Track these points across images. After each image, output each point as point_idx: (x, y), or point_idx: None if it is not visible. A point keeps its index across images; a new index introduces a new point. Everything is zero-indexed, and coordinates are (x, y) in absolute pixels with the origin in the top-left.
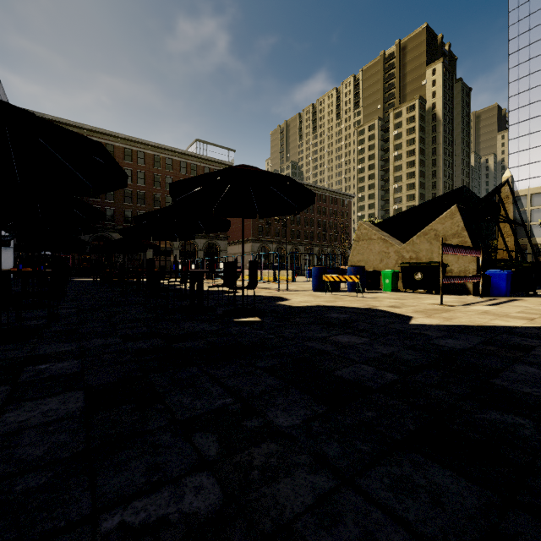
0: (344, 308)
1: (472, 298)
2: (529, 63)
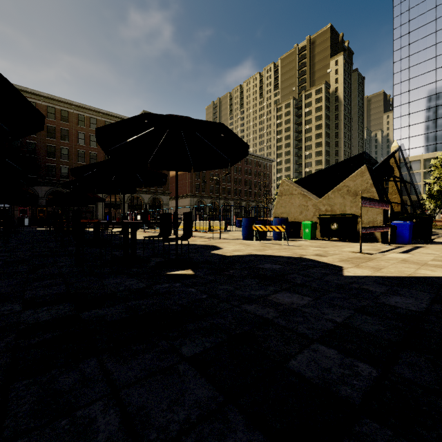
0: (275, 258)
1: (382, 246)
2: (409, 59)
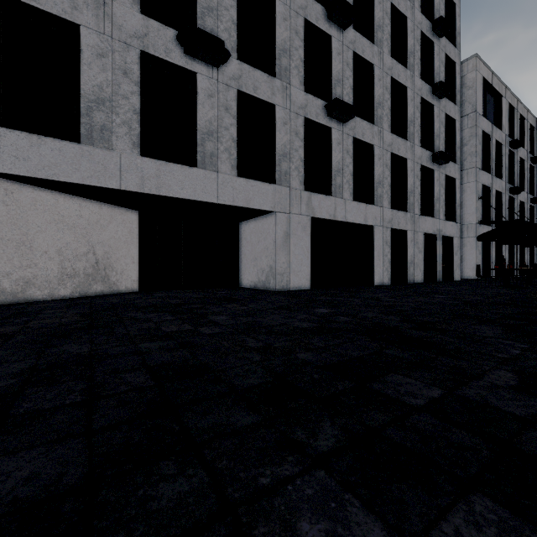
0: None
1: None
2: None
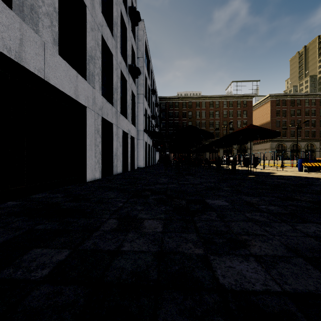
0: (299, 176)
1: None
2: None
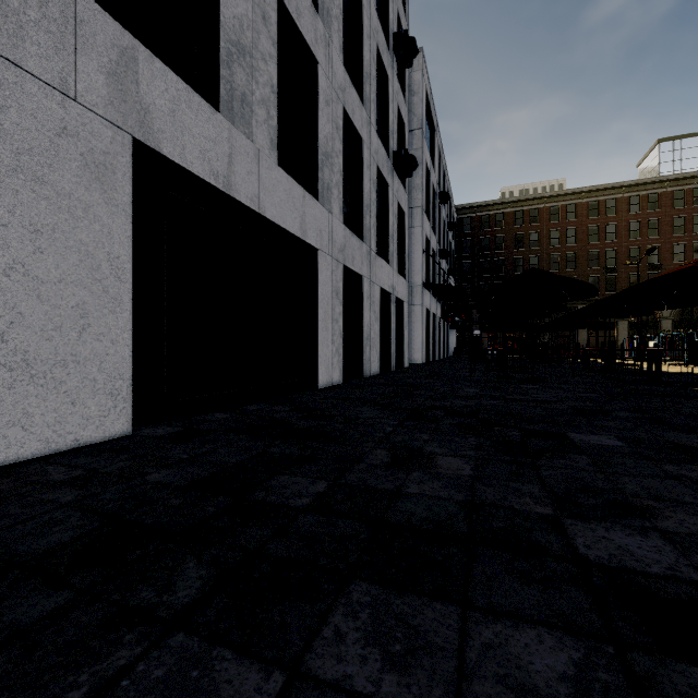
0: None
1: None
2: None
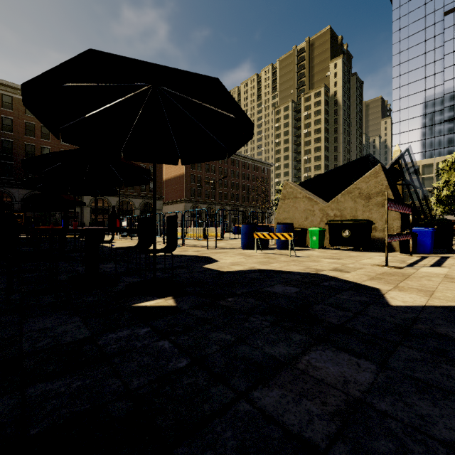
0: (285, 275)
1: (403, 256)
2: (408, 63)
